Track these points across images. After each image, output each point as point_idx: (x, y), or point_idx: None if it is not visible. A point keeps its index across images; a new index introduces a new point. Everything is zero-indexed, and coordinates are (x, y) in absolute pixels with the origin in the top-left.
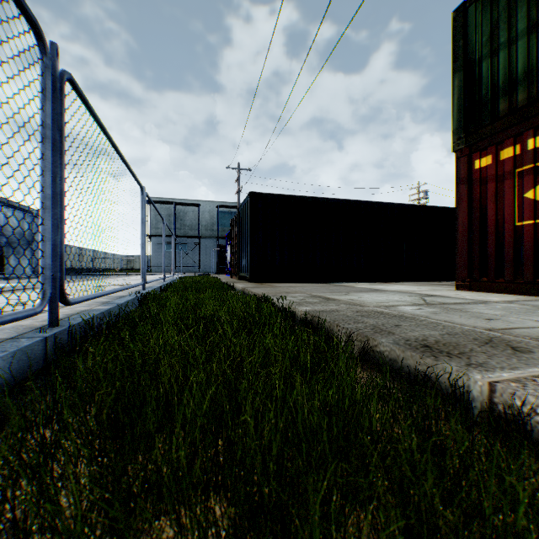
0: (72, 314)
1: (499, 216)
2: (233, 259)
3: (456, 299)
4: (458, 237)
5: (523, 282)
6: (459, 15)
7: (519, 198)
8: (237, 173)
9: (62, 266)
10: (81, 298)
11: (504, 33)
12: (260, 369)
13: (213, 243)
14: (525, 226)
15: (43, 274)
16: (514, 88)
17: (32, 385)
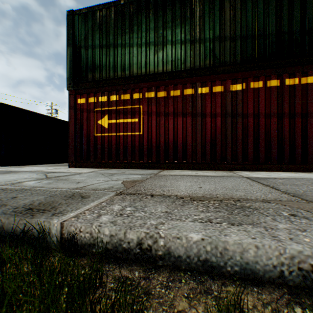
0: None
1: (89, 130)
2: None
3: (67, 173)
4: (70, 138)
5: (98, 162)
6: (71, 15)
7: (96, 123)
8: None
9: None
10: None
11: (91, 41)
12: None
13: None
14: (99, 136)
15: None
16: (95, 70)
17: None
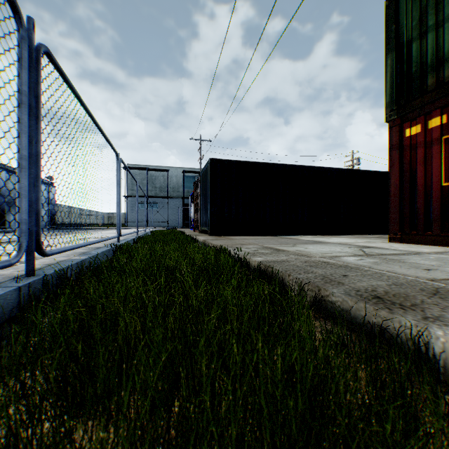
0: (51, 264)
1: (428, 177)
2: (196, 216)
3: (391, 250)
4: (390, 196)
5: None
6: (391, 3)
7: (445, 161)
8: (200, 143)
9: (39, 221)
10: (58, 250)
11: (432, 17)
12: (218, 320)
13: (179, 203)
14: None
15: (19, 228)
16: (442, 65)
17: (1, 334)
